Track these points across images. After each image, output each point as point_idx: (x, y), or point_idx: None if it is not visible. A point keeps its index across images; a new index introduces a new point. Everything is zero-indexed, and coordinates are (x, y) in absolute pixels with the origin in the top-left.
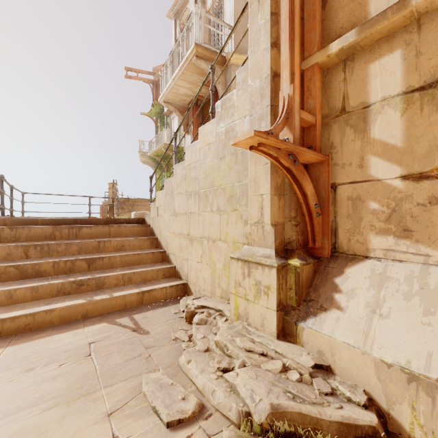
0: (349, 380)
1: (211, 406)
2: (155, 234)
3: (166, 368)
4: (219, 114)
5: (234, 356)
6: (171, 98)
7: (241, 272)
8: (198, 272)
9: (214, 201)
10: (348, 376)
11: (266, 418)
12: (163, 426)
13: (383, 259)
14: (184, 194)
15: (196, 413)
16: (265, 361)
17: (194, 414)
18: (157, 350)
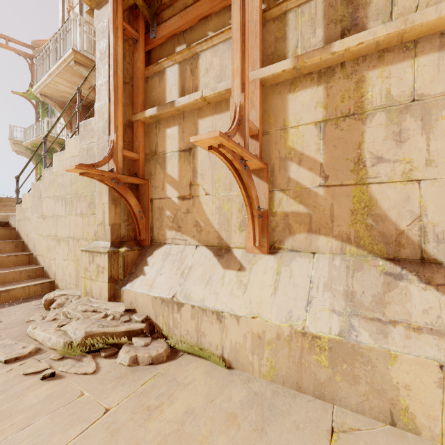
0: (142, 313)
1: (47, 348)
2: (21, 237)
3: (14, 338)
4: (82, 133)
5: (73, 317)
6: (49, 92)
7: (88, 260)
8: (65, 268)
9: (78, 206)
10: (142, 311)
11: (81, 340)
12: (1, 364)
13: (171, 244)
14: (52, 198)
15: (32, 353)
16: (94, 314)
17: (30, 353)
18: (8, 330)
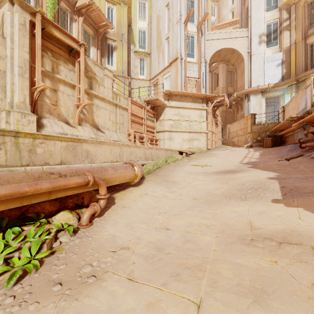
0: None
1: None
2: None
3: None
4: None
5: None
6: None
7: (21, 117)
8: None
9: None
10: None
11: None
12: None
13: (48, 118)
14: None
15: None
16: None
17: None
18: None
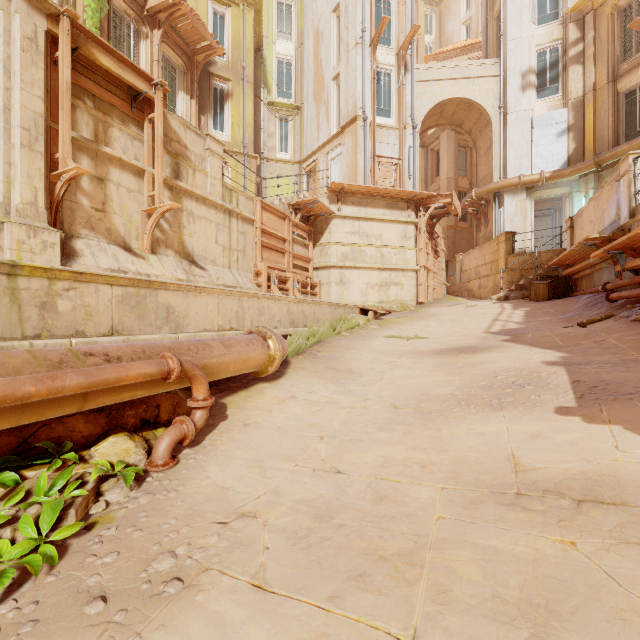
0: None
1: None
2: None
3: None
4: None
5: None
6: None
7: (27, 234)
8: None
9: None
10: None
11: None
12: None
13: (85, 239)
14: None
15: None
16: None
17: None
18: None
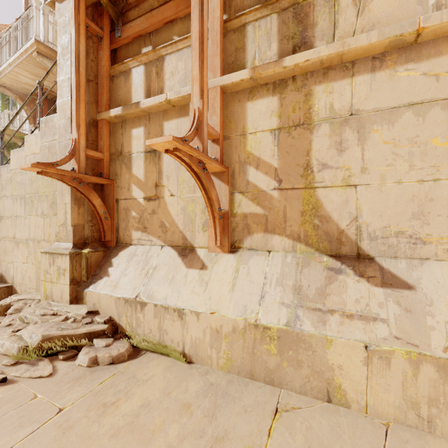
0: (106, 314)
1: (0, 355)
2: None
3: None
4: (43, 130)
5: (31, 322)
6: (8, 82)
7: (49, 262)
8: (24, 272)
9: (39, 206)
10: (105, 312)
11: (38, 344)
12: None
13: (137, 245)
14: (10, 197)
15: None
16: (54, 318)
17: None
18: None
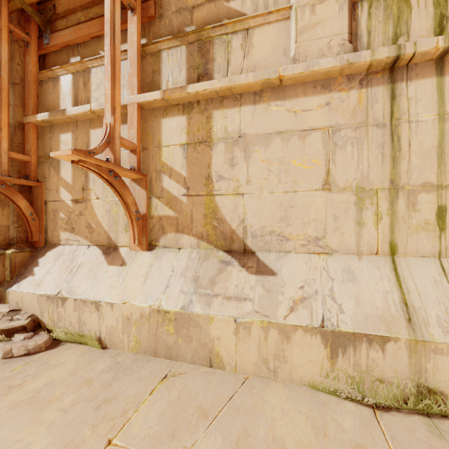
0: (29, 312)
1: None
2: None
3: None
4: None
5: None
6: None
7: None
8: None
9: None
10: (28, 310)
11: None
12: None
13: (65, 245)
14: None
15: None
16: None
17: None
18: None
